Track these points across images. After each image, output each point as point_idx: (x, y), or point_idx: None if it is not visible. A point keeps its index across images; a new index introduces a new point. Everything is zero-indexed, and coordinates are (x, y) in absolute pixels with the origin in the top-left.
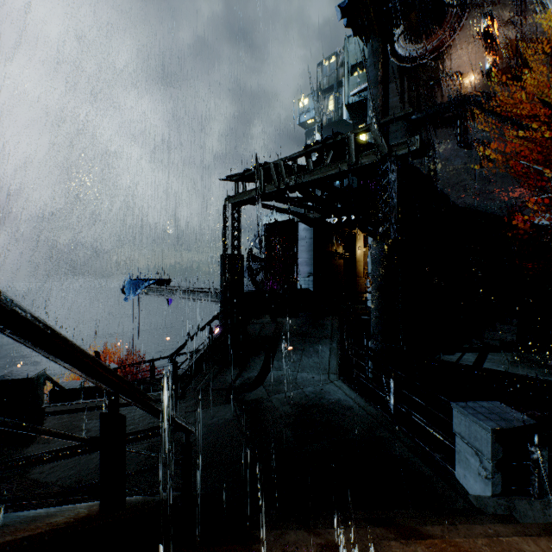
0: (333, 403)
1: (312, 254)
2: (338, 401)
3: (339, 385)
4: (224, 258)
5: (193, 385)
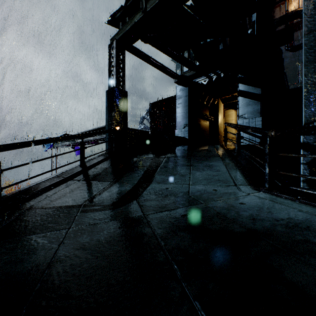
0: (293, 227)
1: (187, 108)
2: (301, 224)
3: (268, 198)
4: (109, 92)
5: (30, 201)
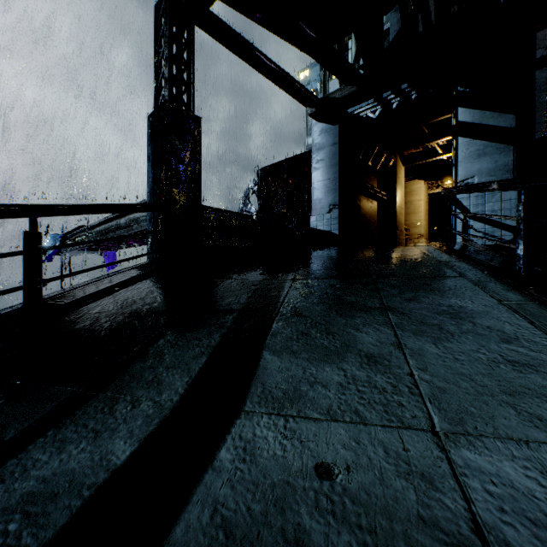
0: None
1: (337, 170)
2: None
3: None
4: (154, 118)
5: None
